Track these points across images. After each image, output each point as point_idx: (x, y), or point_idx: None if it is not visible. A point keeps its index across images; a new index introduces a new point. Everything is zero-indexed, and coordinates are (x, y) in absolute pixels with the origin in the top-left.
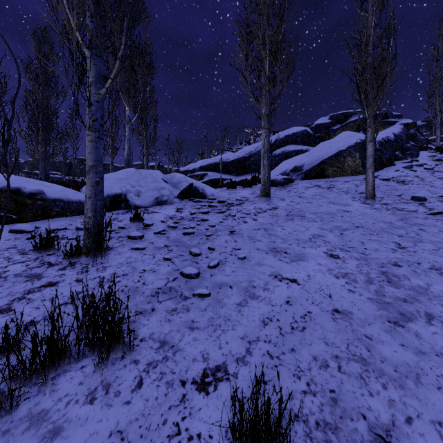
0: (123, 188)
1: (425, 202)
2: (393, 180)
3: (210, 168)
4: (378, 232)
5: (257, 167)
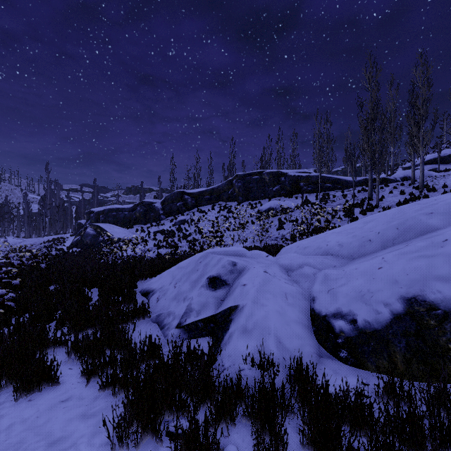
0: (404, 176)
1: None
2: None
3: (429, 162)
4: None
5: None
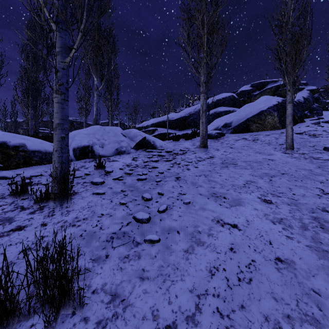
0: (90, 141)
1: None
2: (305, 134)
3: (159, 125)
4: (302, 178)
5: (195, 124)
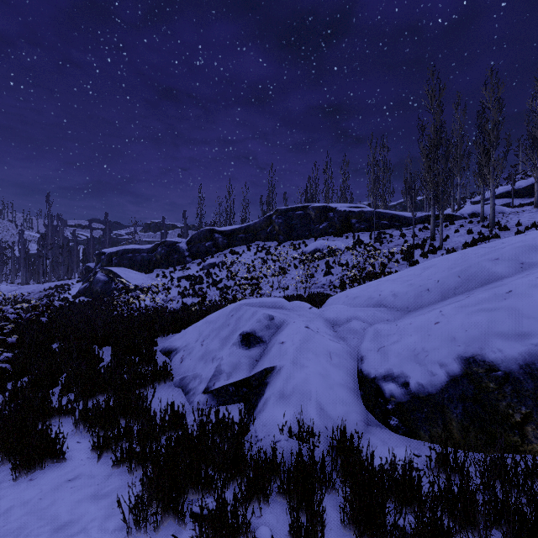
0: (472, 212)
1: None
2: None
3: (501, 196)
4: None
5: None
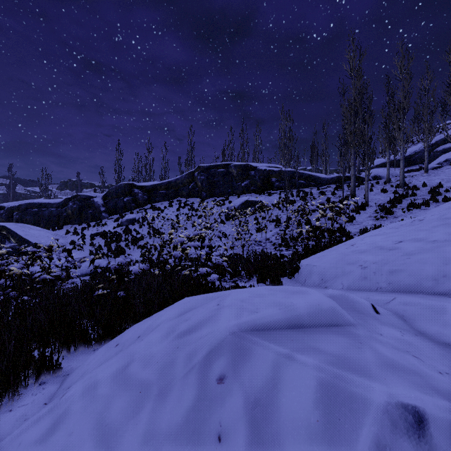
0: (374, 175)
1: None
2: None
3: (383, 165)
4: None
5: (421, 161)
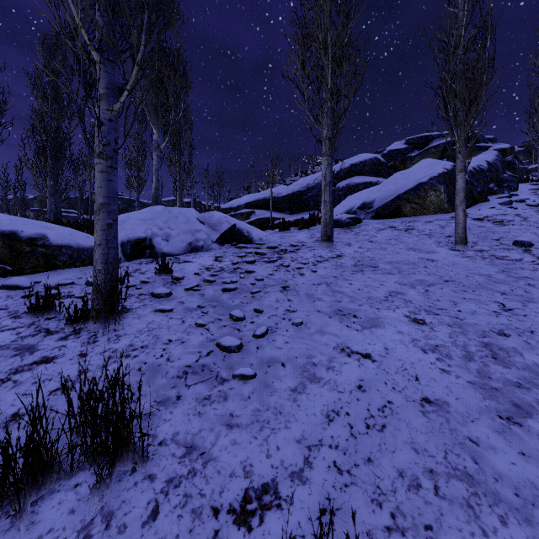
0: (148, 231)
1: (531, 248)
2: (488, 220)
3: (257, 205)
4: (475, 288)
5: (316, 204)
